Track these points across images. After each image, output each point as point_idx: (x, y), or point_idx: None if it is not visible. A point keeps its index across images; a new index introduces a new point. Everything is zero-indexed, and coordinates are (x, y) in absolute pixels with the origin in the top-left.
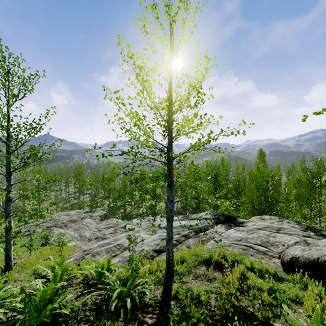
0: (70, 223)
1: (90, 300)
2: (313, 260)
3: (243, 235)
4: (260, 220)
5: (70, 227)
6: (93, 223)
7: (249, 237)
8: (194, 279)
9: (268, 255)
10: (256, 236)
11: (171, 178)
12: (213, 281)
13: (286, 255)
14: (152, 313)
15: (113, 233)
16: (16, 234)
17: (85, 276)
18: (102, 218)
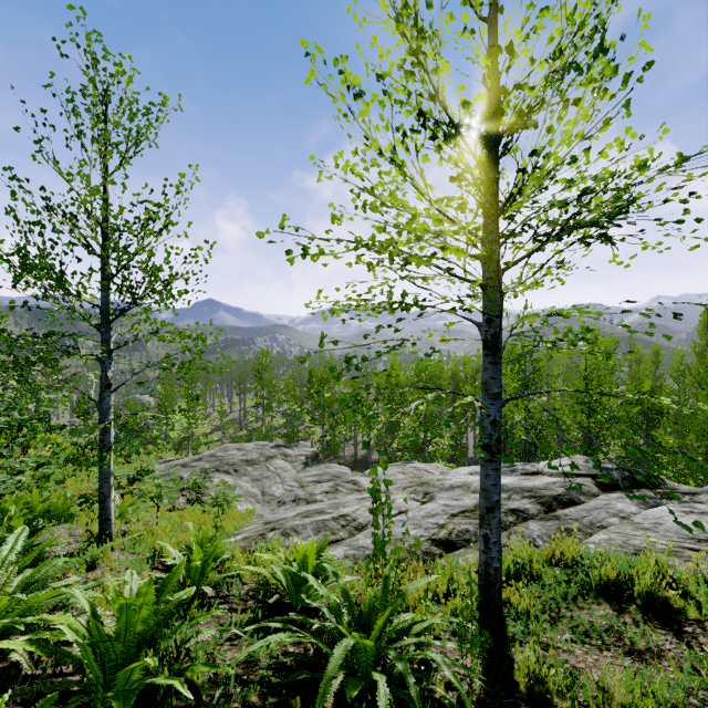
0: (245, 466)
1: (268, 654)
2: None
3: None
4: None
5: (243, 475)
6: (290, 470)
7: None
8: (579, 641)
9: None
10: None
11: (497, 327)
12: (654, 660)
13: None
14: None
15: (331, 492)
16: (141, 474)
17: (262, 582)
18: (307, 462)
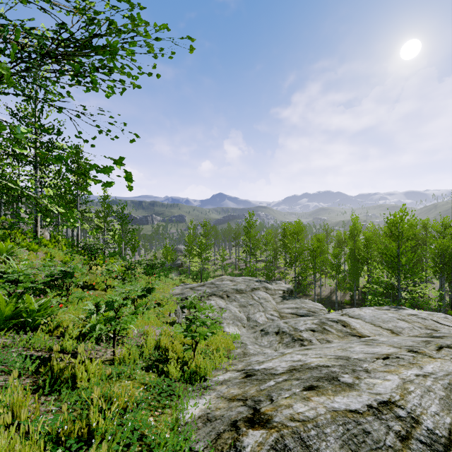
0: (235, 293)
1: None
2: None
3: None
4: None
5: (233, 300)
6: (271, 301)
7: None
8: None
9: None
10: None
11: None
12: None
13: None
14: None
15: (319, 331)
16: (146, 290)
17: None
18: (284, 295)
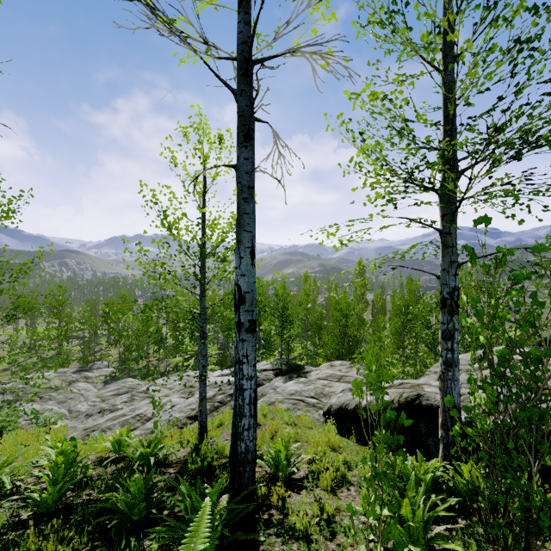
0: (49, 392)
1: (110, 469)
2: (340, 406)
3: (299, 388)
4: (329, 367)
5: (49, 400)
6: (93, 390)
7: (305, 389)
8: (229, 439)
9: (317, 407)
10: (312, 388)
11: (205, 329)
12: None
13: (326, 405)
14: (175, 467)
15: (129, 401)
16: None
17: (97, 453)
18: (107, 380)
